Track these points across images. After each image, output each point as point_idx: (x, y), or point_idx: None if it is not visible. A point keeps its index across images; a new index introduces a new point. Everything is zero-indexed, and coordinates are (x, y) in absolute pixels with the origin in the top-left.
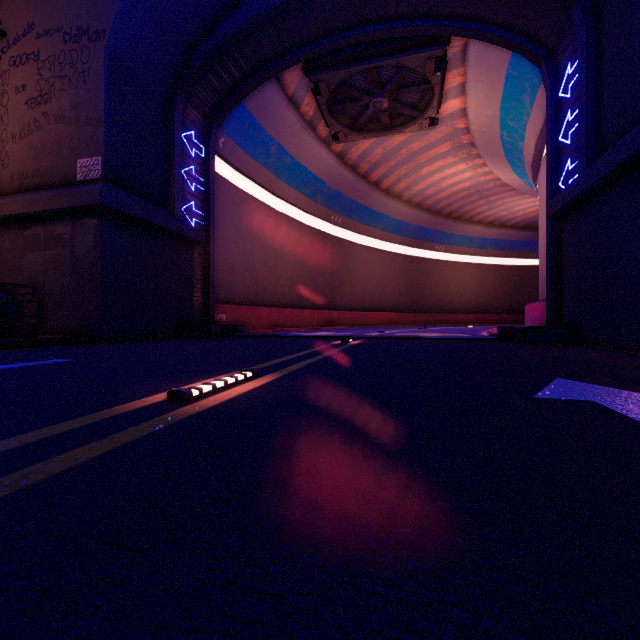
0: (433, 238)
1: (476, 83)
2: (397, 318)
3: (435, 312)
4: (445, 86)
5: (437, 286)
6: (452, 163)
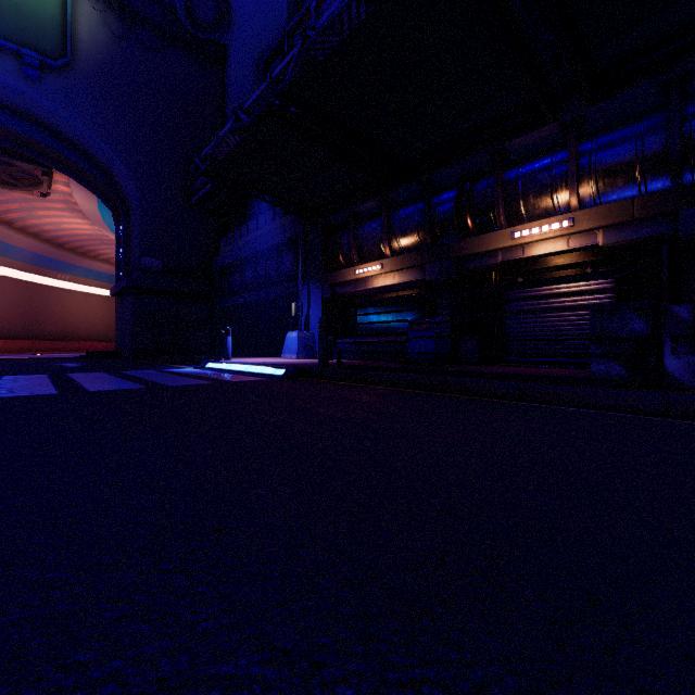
0: (55, 267)
1: (78, 191)
2: (7, 345)
3: (58, 340)
4: (55, 177)
5: (61, 314)
6: (70, 216)
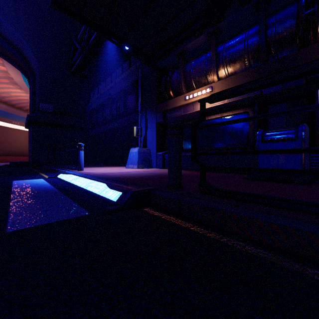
0: (11, 117)
1: (10, 68)
2: None
3: (13, 155)
4: None
5: (15, 142)
6: (13, 87)
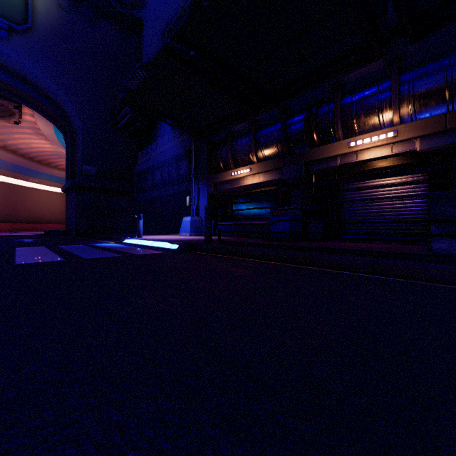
0: (28, 173)
1: (40, 120)
2: None
3: (30, 222)
4: (24, 110)
5: (32, 205)
6: (36, 138)
